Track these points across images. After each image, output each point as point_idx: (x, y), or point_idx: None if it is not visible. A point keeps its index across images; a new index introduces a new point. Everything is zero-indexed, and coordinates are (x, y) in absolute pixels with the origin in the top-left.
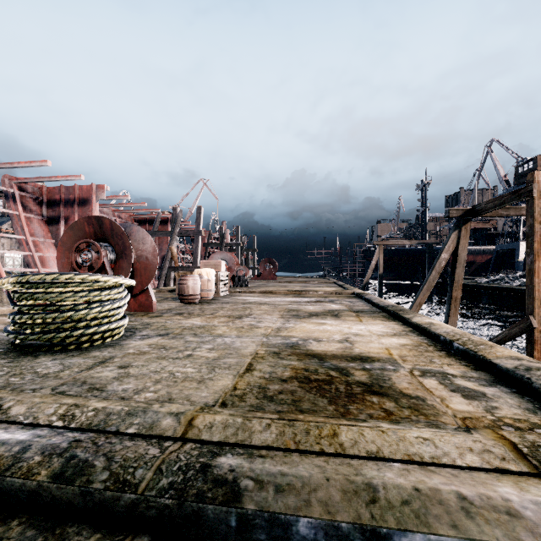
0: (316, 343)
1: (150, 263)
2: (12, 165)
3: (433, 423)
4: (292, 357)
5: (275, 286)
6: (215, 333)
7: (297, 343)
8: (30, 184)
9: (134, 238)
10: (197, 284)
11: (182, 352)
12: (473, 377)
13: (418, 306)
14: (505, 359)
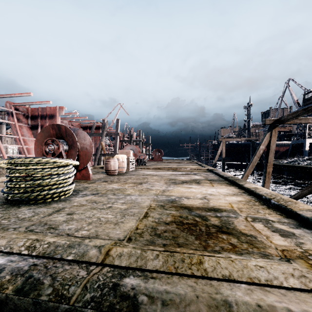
0: (186, 200)
1: (88, 151)
2: (11, 95)
3: (263, 254)
4: (172, 208)
5: (161, 165)
6: (126, 193)
7: (175, 200)
8: (21, 106)
9: (79, 137)
10: (116, 164)
11: (105, 205)
12: (285, 222)
13: (246, 177)
14: (306, 211)
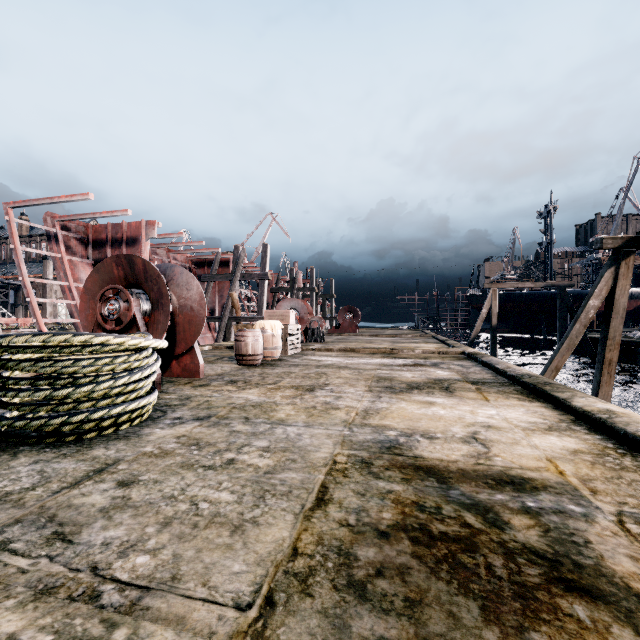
0: (427, 443)
1: (196, 315)
2: (52, 200)
3: None
4: (393, 472)
5: (357, 342)
6: (275, 417)
7: (398, 442)
8: (75, 223)
9: (176, 283)
10: (258, 341)
11: (220, 455)
12: None
13: (554, 371)
14: None
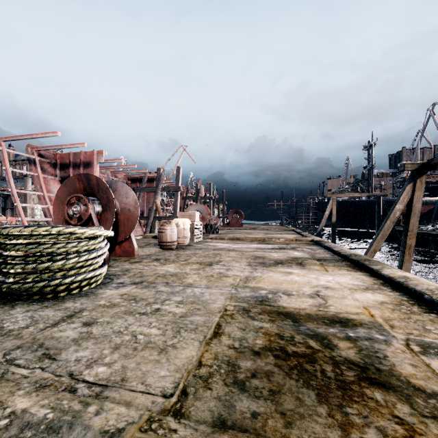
0: (286, 298)
1: (132, 214)
2: (32, 136)
3: None
4: (263, 316)
5: (241, 233)
6: (186, 282)
7: (267, 297)
8: (47, 152)
9: (119, 193)
10: (174, 232)
11: (150, 306)
12: None
13: (373, 252)
14: None
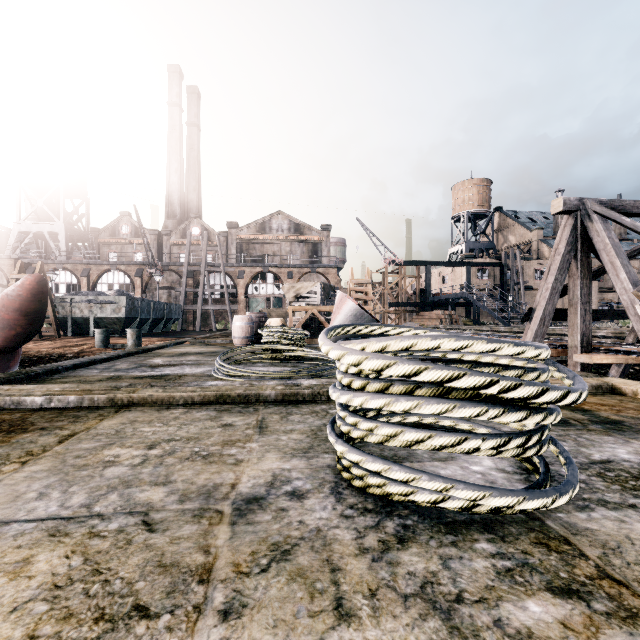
0: None
1: None
2: None
3: None
4: None
5: None
6: (71, 542)
7: None
8: None
9: None
10: None
11: (166, 449)
12: None
13: None
14: None
